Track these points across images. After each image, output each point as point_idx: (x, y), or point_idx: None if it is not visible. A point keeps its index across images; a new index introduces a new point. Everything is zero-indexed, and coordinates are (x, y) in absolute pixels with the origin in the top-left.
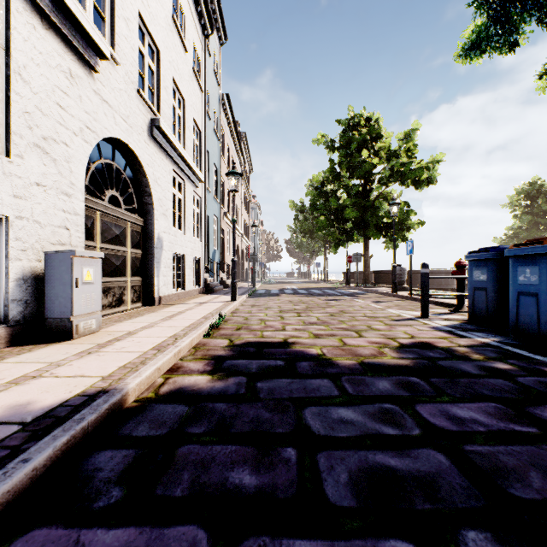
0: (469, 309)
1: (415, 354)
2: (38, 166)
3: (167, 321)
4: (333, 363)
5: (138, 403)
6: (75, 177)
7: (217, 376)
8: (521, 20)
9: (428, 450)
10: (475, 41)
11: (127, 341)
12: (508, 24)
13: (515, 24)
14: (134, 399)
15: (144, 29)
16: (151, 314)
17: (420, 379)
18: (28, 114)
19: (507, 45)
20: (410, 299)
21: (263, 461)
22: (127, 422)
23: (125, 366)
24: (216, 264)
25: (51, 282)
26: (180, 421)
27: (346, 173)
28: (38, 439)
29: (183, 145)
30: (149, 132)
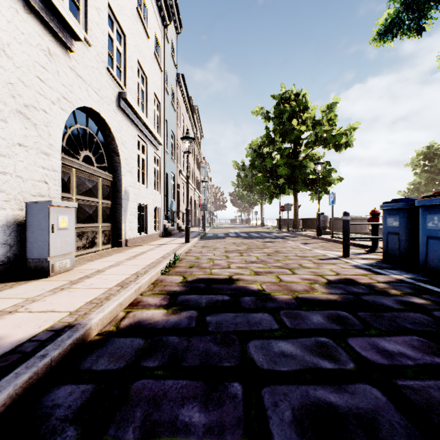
0: (383, 250)
1: (342, 289)
2: (21, 129)
3: (131, 260)
4: (272, 298)
5: (101, 337)
6: (53, 139)
7: (171, 310)
8: (429, 7)
9: (364, 385)
10: (388, 27)
11: (96, 278)
12: (417, 10)
13: (424, 10)
14: (97, 332)
15: (113, 18)
16: (118, 254)
17: (349, 313)
18: (11, 85)
19: (415, 30)
20: (332, 241)
21: (212, 397)
22: (89, 356)
23: (91, 301)
24: (173, 212)
25: (31, 228)
26: (137, 355)
27: (279, 138)
28: (2, 376)
29: (146, 115)
30: (117, 103)
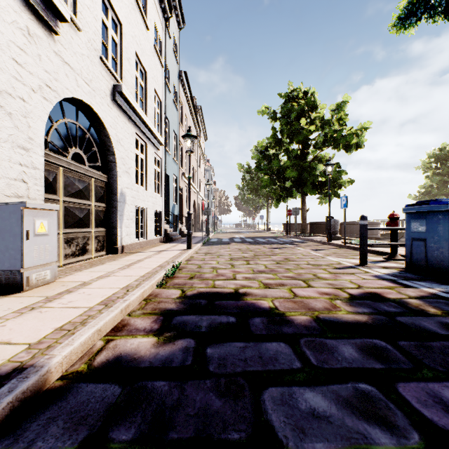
0: (407, 258)
1: (369, 307)
2: None
3: (124, 270)
4: (288, 320)
5: (63, 382)
6: (34, 132)
7: (163, 338)
8: None
9: None
10: (411, 10)
11: (78, 293)
12: None
13: None
14: (60, 375)
15: (107, 3)
16: (112, 262)
17: (387, 342)
18: None
19: (442, 12)
20: (344, 247)
21: None
22: (38, 418)
23: (62, 327)
24: (175, 216)
25: (1, 234)
26: (106, 416)
27: (286, 139)
28: None
29: (145, 112)
30: (112, 96)
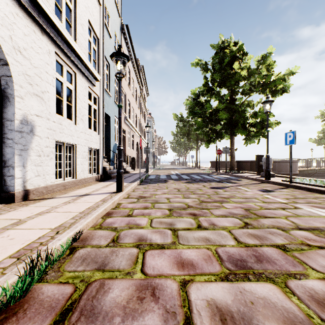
0: None
1: None
2: None
3: None
4: None
5: None
6: None
7: None
8: None
9: None
10: None
11: None
12: None
13: None
14: None
15: None
16: None
17: None
18: None
19: None
20: (292, 187)
21: None
22: None
23: None
24: None
25: None
26: None
27: (216, 87)
28: None
29: (74, 38)
30: None
